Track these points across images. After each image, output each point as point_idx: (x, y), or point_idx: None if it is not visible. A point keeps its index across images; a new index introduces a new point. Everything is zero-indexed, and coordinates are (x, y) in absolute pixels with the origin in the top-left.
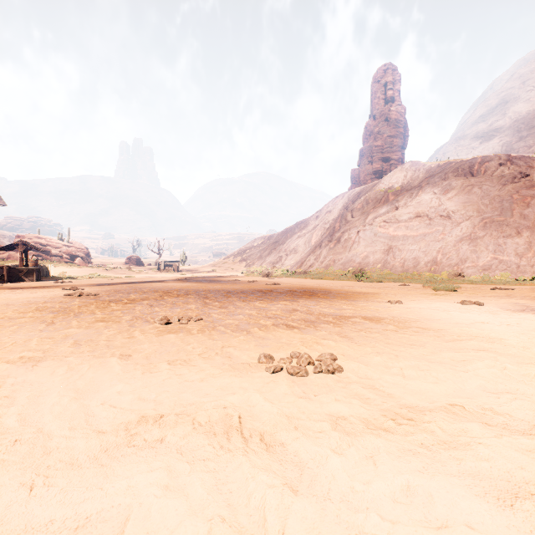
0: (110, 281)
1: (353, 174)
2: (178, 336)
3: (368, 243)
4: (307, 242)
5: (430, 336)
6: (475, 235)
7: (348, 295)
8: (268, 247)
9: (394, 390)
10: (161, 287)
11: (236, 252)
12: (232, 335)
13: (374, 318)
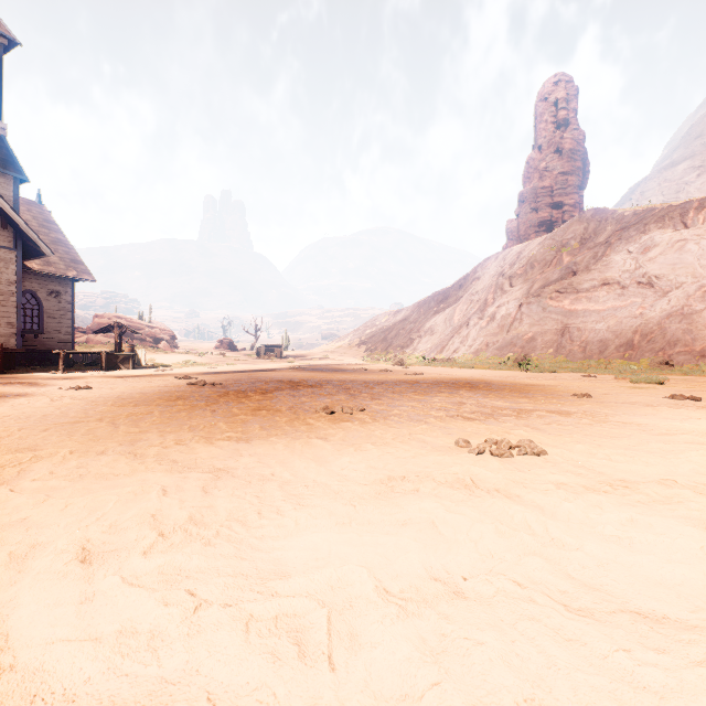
0: (215, 369)
1: (509, 226)
2: (354, 424)
3: (534, 321)
4: (447, 320)
5: (634, 430)
6: (689, 309)
7: (517, 387)
8: (395, 327)
9: (605, 469)
10: (281, 376)
11: (353, 333)
12: (411, 424)
13: (561, 412)
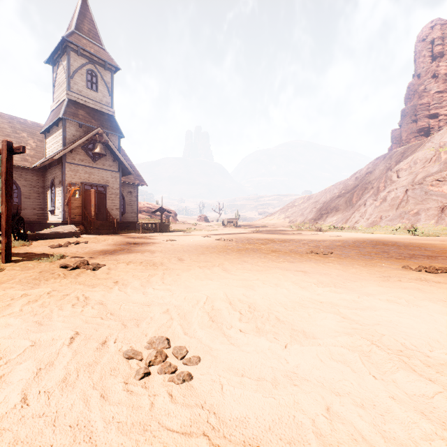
0: (212, 232)
1: (393, 134)
2: (335, 259)
3: (417, 201)
4: (347, 201)
5: None
6: None
7: (416, 245)
8: (309, 206)
9: None
10: (256, 236)
11: (280, 210)
12: (367, 260)
13: None
